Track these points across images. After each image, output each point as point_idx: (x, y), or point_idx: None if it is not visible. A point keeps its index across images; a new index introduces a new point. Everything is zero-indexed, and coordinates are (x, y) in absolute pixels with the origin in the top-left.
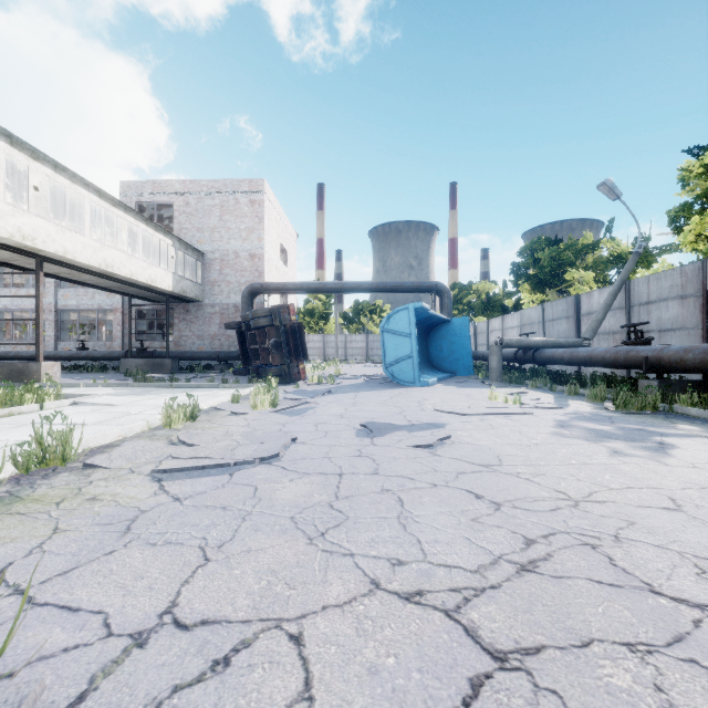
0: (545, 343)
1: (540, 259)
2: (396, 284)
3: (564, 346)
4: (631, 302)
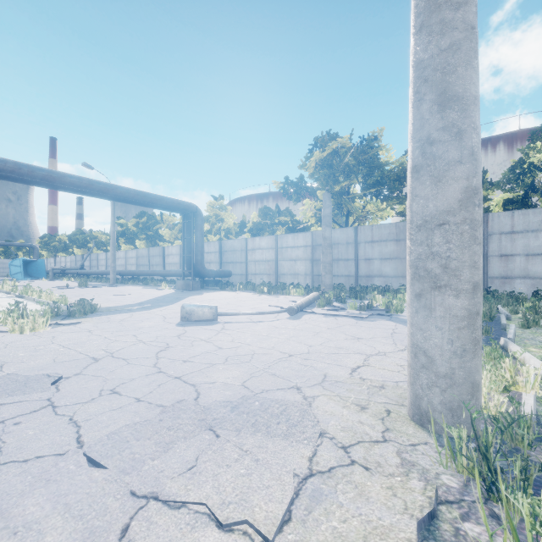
0: (67, 269)
1: (79, 238)
2: (11, 244)
3: (73, 270)
4: (91, 259)
